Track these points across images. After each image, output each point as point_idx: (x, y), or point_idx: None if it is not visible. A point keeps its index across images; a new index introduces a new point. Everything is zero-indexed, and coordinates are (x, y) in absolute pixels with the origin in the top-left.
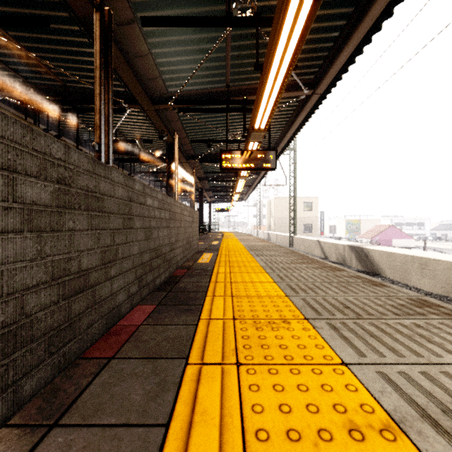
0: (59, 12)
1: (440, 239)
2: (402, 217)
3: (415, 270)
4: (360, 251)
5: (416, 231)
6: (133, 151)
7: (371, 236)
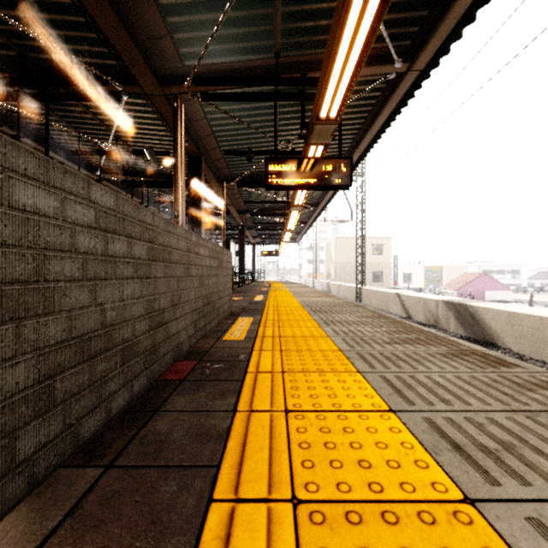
0: None
1: (542, 290)
2: (492, 263)
3: None
4: (463, 309)
5: (509, 280)
6: (146, 171)
7: (458, 287)
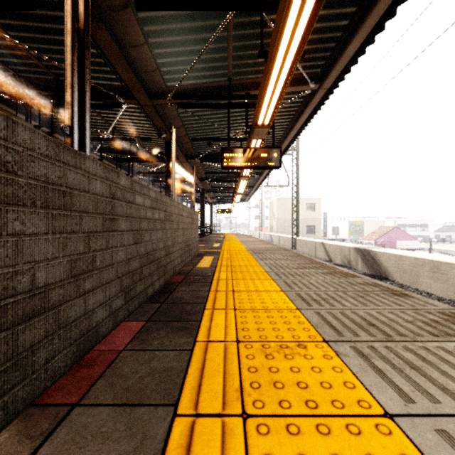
0: None
1: (444, 240)
2: (405, 219)
3: (426, 274)
4: (366, 253)
5: (419, 232)
6: (131, 150)
7: (375, 238)
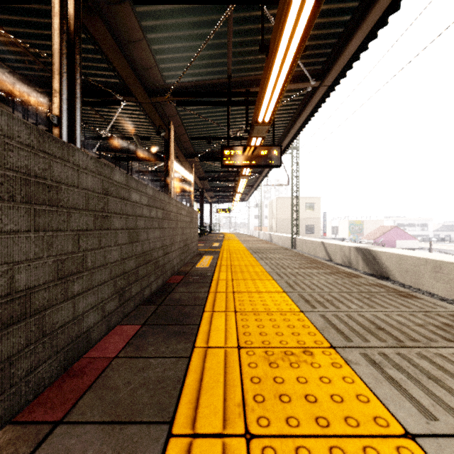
0: None
1: (444, 240)
2: (405, 218)
3: (428, 274)
4: (367, 253)
5: (419, 232)
6: (130, 149)
7: (375, 238)
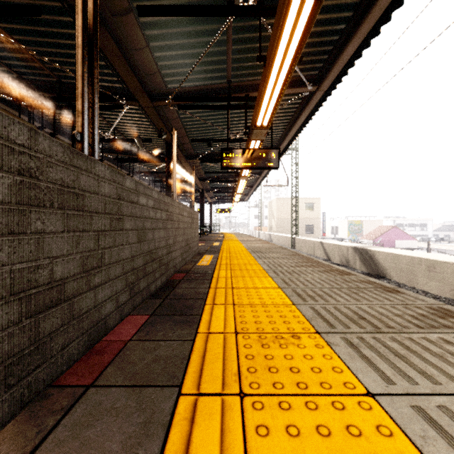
0: (51, 1)
1: (443, 240)
2: (404, 218)
3: (422, 273)
4: (364, 252)
5: (418, 232)
6: (132, 150)
7: (374, 238)
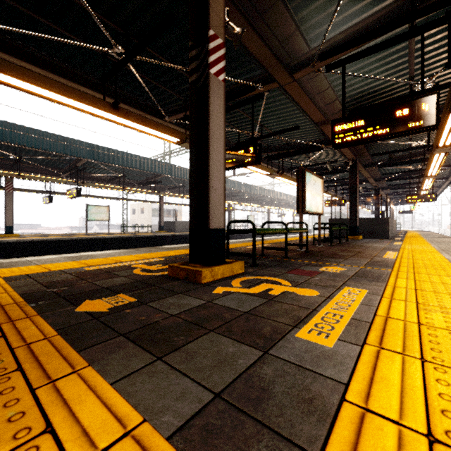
0: None
1: None
2: None
3: None
4: None
5: None
6: None
7: None
